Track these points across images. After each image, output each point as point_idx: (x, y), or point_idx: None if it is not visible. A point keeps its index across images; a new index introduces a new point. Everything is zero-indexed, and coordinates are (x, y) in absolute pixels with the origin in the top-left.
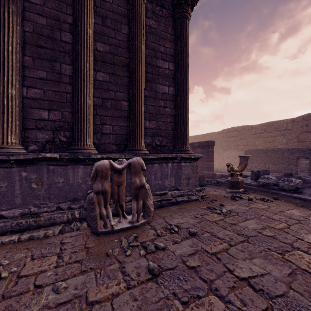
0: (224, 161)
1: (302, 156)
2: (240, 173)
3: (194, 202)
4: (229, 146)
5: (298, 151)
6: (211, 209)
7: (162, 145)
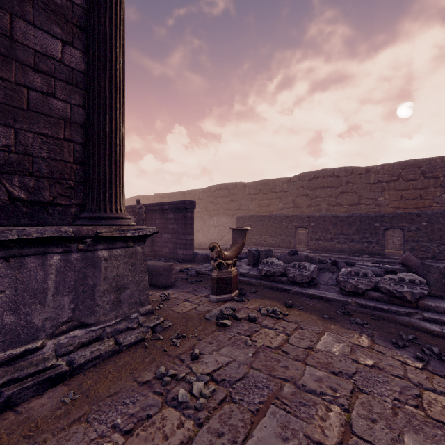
0: (211, 231)
1: (301, 225)
2: (234, 261)
3: (130, 353)
4: (217, 210)
5: (296, 218)
6: (164, 383)
7: (39, 200)
